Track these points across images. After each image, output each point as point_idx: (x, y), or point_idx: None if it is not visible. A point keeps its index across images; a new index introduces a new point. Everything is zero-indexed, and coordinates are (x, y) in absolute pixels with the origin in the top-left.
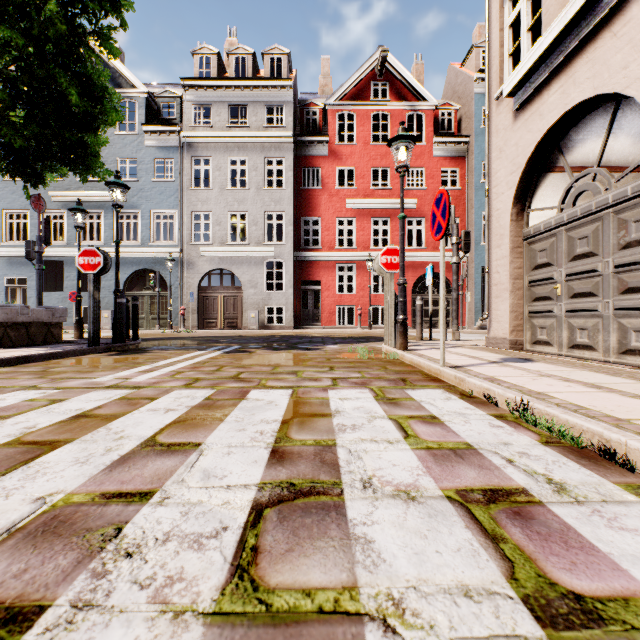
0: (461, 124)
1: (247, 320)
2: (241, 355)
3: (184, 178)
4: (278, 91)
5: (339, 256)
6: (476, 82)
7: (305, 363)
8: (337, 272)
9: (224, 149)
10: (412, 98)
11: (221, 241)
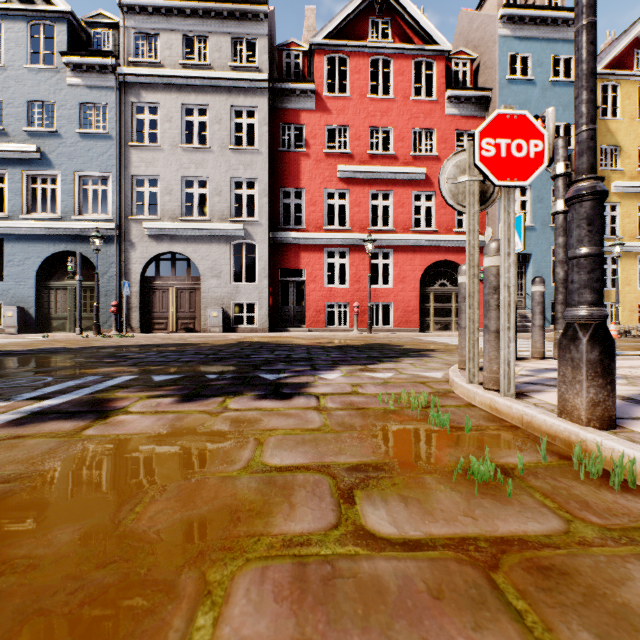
0: (478, 78)
1: (207, 320)
2: (28, 444)
3: (122, 130)
4: (249, 20)
5: (328, 238)
6: (500, 21)
7: (201, 638)
8: (326, 259)
9: (176, 93)
10: (419, 42)
11: (172, 215)
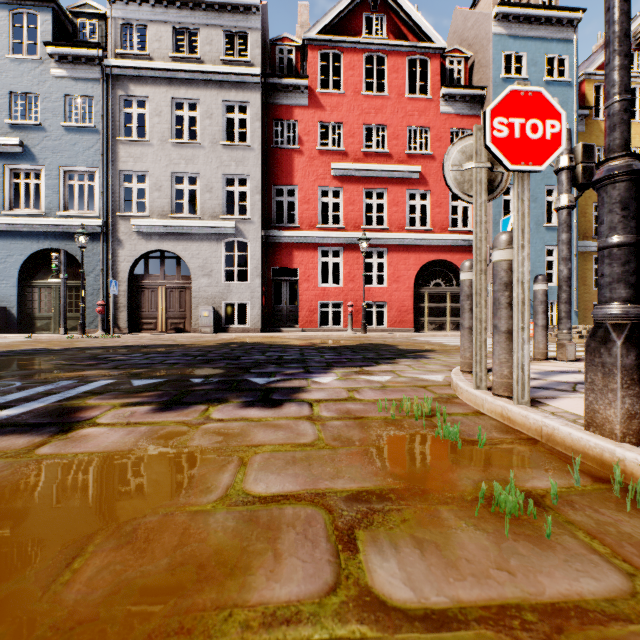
0: (473, 77)
1: (198, 320)
2: None
3: (109, 124)
4: (241, 13)
5: (322, 237)
6: (495, 19)
7: None
8: (319, 258)
9: (166, 87)
10: (414, 39)
11: (162, 212)
